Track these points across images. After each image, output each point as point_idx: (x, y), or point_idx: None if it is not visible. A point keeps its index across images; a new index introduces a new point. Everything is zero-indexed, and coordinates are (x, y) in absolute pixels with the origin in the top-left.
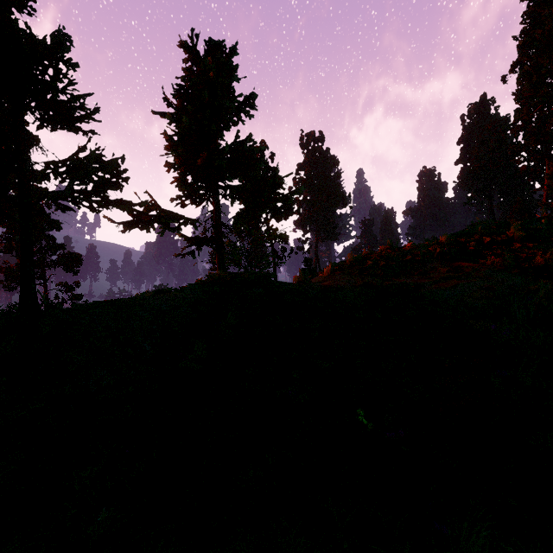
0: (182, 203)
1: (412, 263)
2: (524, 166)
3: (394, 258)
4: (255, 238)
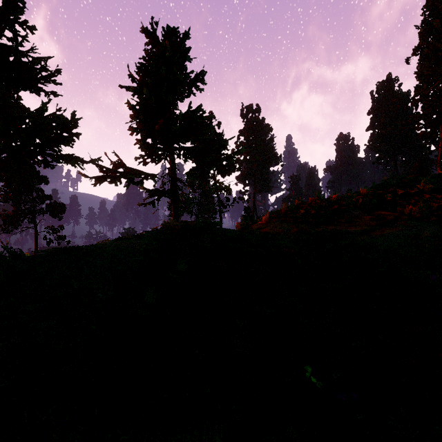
0: (144, 161)
1: (338, 212)
2: (422, 132)
3: (323, 208)
4: (204, 190)
